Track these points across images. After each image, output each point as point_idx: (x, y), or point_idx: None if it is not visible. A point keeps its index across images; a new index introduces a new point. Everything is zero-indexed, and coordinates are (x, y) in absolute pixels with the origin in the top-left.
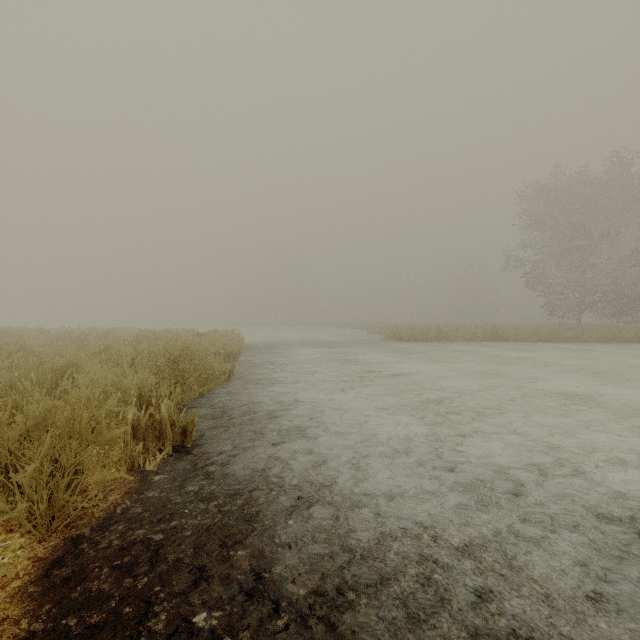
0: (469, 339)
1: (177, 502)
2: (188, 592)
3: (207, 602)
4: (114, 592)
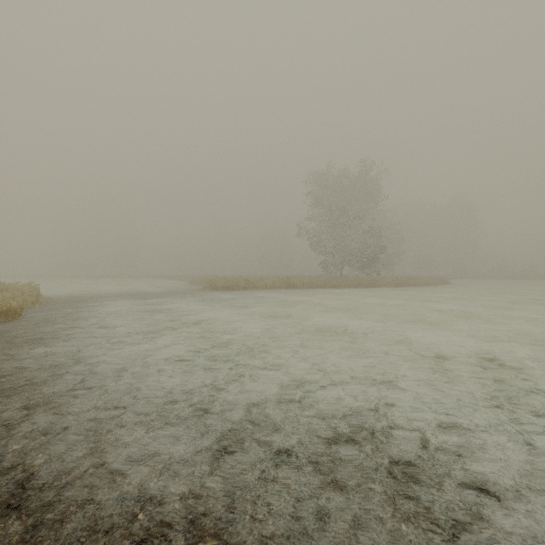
0: (270, 287)
1: None
2: None
3: None
4: None
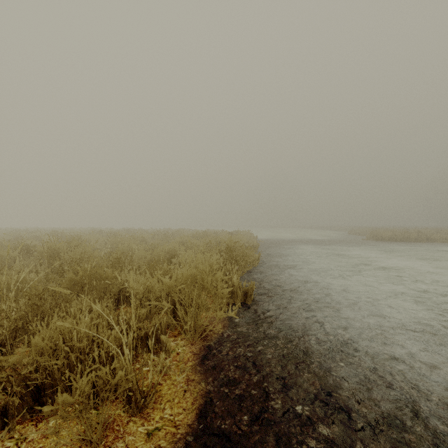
0: None
1: (255, 336)
2: (284, 391)
3: (299, 400)
4: (241, 380)
